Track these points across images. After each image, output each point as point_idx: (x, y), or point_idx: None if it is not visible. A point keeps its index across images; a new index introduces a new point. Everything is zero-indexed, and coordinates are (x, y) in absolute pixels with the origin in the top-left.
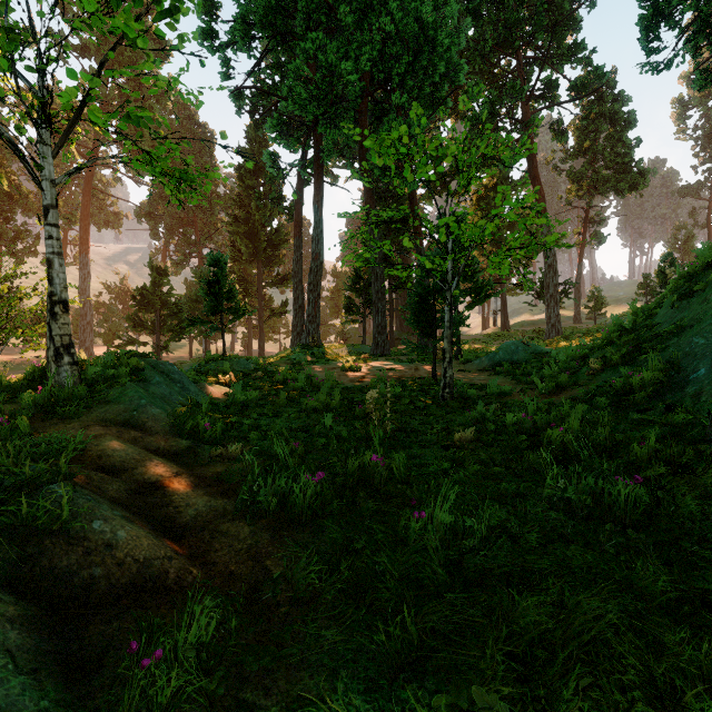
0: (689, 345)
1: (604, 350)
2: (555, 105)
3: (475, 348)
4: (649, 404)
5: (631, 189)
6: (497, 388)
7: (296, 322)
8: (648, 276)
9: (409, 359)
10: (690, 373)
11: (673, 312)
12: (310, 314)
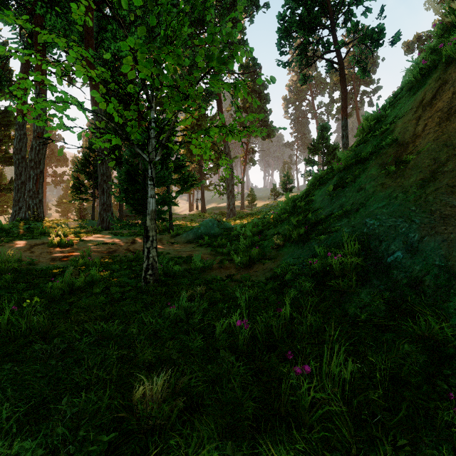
0: (365, 226)
1: (277, 228)
2: (232, 73)
3: (184, 224)
4: (360, 291)
5: (268, 136)
6: (201, 263)
7: (18, 196)
8: (275, 185)
9: (129, 233)
10: (384, 255)
11: (330, 199)
12: (31, 189)
